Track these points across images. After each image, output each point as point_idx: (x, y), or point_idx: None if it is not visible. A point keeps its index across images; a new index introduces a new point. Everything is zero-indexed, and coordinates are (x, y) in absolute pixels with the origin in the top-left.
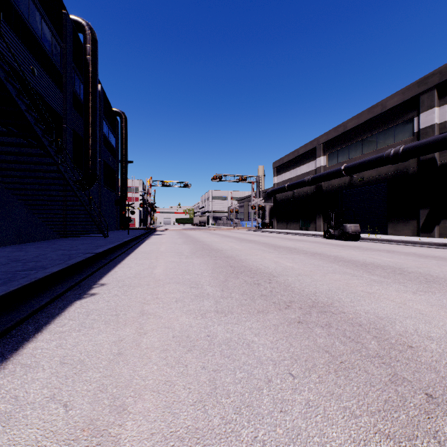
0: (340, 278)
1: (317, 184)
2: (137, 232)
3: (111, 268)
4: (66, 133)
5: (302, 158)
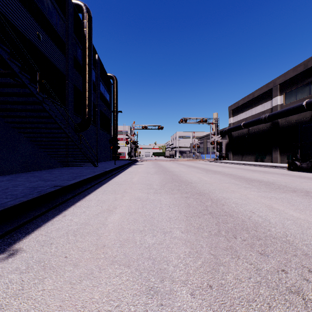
0: None
1: (273, 121)
2: (123, 163)
3: (65, 208)
4: (68, 87)
5: (257, 100)
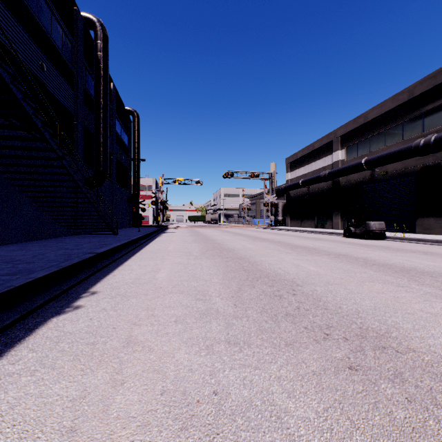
0: (382, 289)
1: (334, 180)
2: (149, 230)
3: (110, 271)
4: (77, 130)
5: (318, 153)
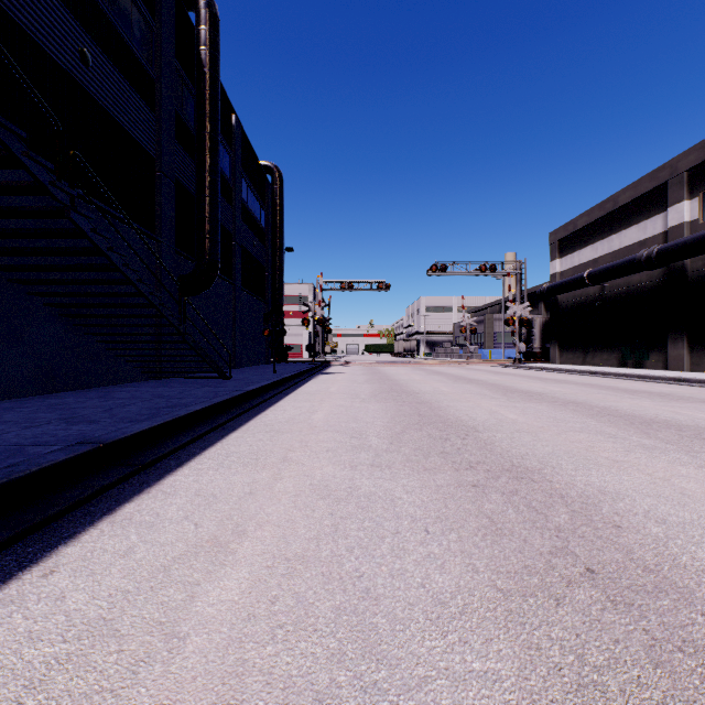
0: None
1: (670, 265)
2: (294, 369)
3: (77, 528)
4: (161, 186)
5: (626, 214)
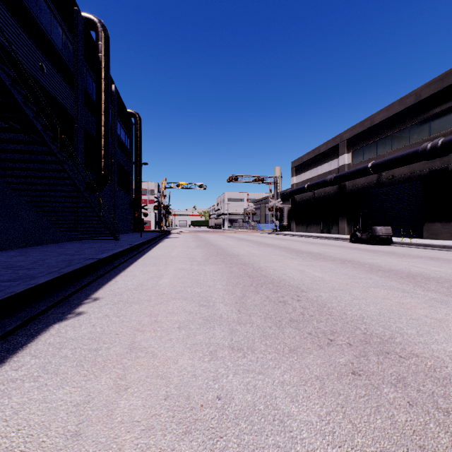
0: (388, 295)
1: (340, 184)
2: (151, 235)
3: (112, 277)
4: (78, 133)
5: (324, 157)
